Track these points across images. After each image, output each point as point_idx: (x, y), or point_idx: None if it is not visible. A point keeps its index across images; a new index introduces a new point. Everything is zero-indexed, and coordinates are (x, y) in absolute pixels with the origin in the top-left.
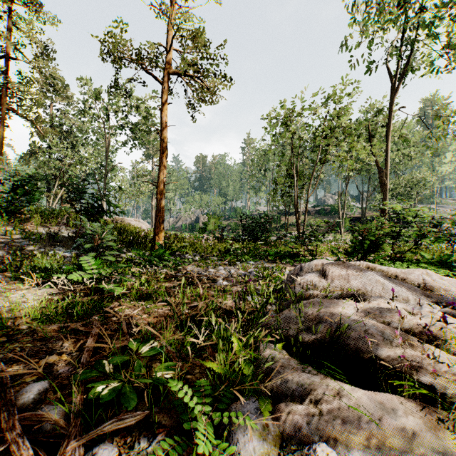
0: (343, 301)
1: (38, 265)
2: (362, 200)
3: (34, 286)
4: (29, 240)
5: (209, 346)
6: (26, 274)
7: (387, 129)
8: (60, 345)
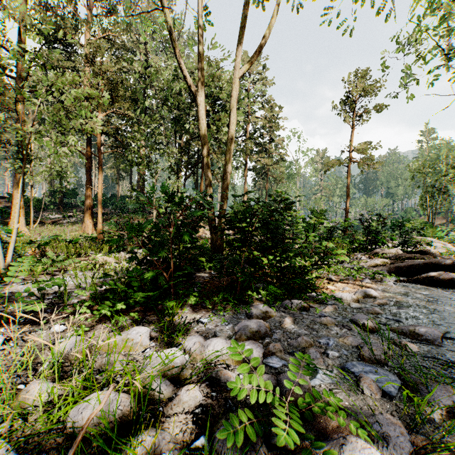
0: None
1: None
2: None
3: None
4: None
5: None
6: None
7: None
8: None
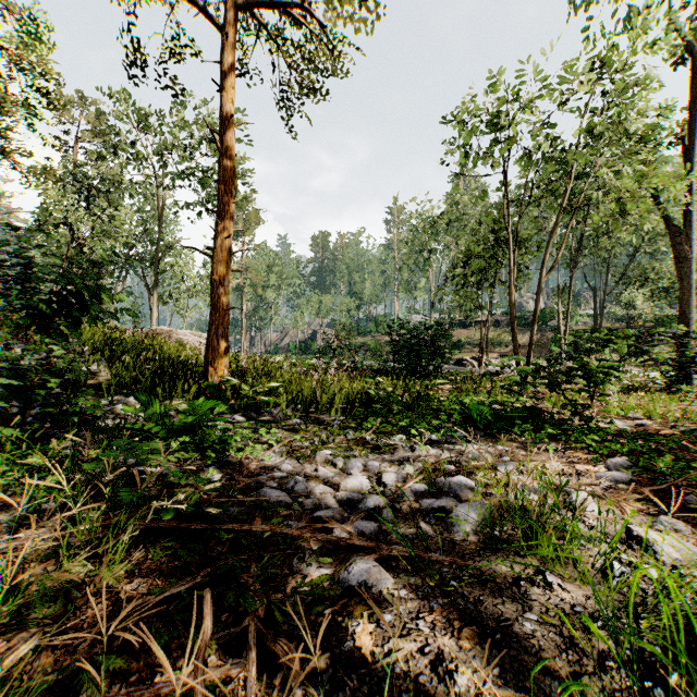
0: None
1: None
2: (595, 301)
3: None
4: None
5: None
6: None
7: (690, 147)
8: None
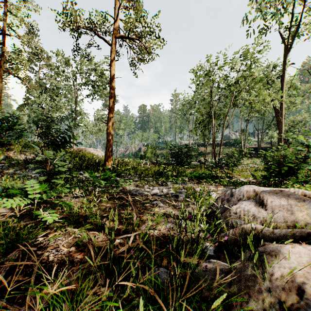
0: None
1: (5, 186)
2: (258, 135)
3: None
4: (10, 164)
5: None
6: None
7: (282, 80)
8: None
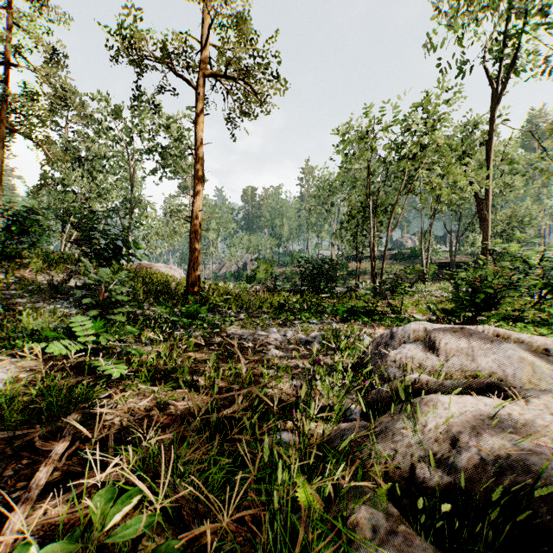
0: (483, 400)
1: (25, 326)
2: (450, 241)
3: (13, 356)
4: (25, 292)
5: (253, 483)
6: (5, 339)
7: (489, 148)
8: (0, 472)
